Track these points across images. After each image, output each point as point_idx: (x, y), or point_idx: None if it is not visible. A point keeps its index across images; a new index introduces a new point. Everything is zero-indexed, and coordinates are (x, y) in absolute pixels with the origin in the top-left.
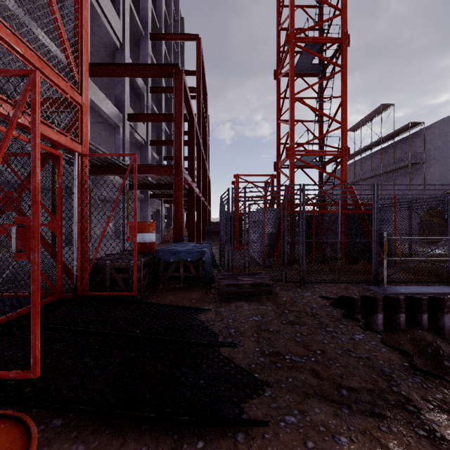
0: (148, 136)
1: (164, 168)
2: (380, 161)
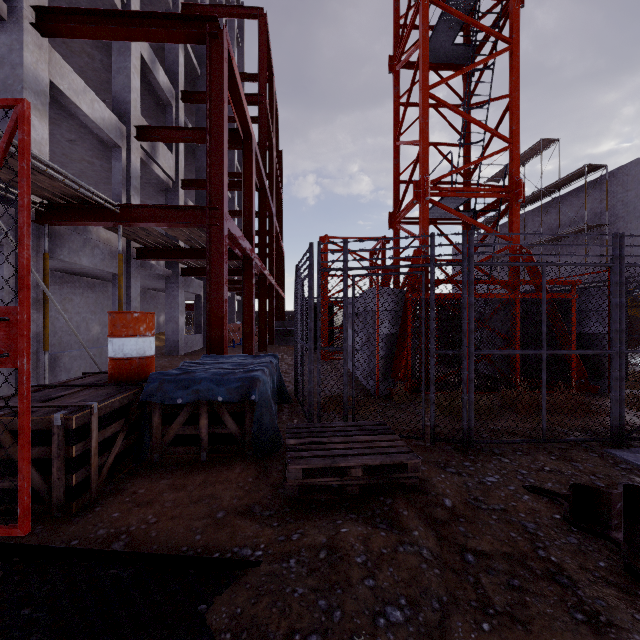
0: (179, 172)
1: (189, 212)
2: (537, 225)
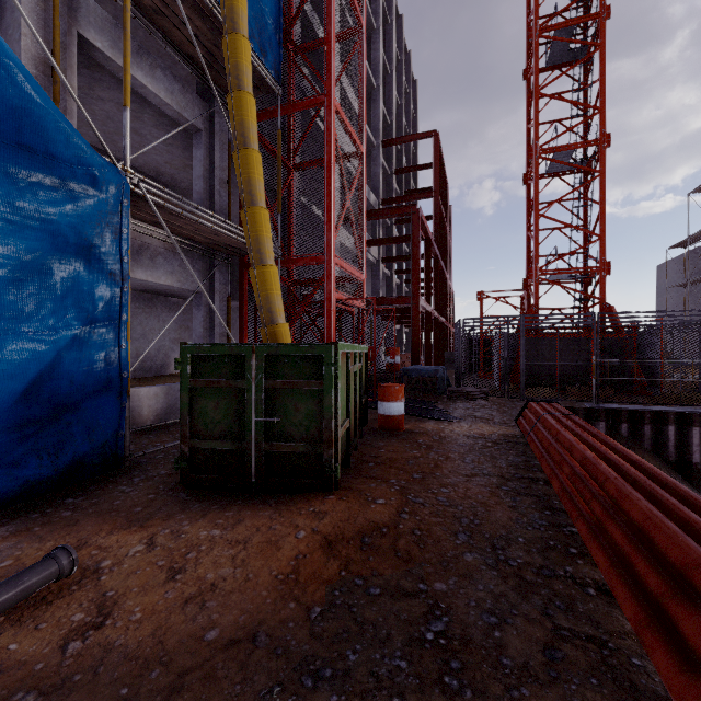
0: (380, 253)
1: (402, 299)
2: None
